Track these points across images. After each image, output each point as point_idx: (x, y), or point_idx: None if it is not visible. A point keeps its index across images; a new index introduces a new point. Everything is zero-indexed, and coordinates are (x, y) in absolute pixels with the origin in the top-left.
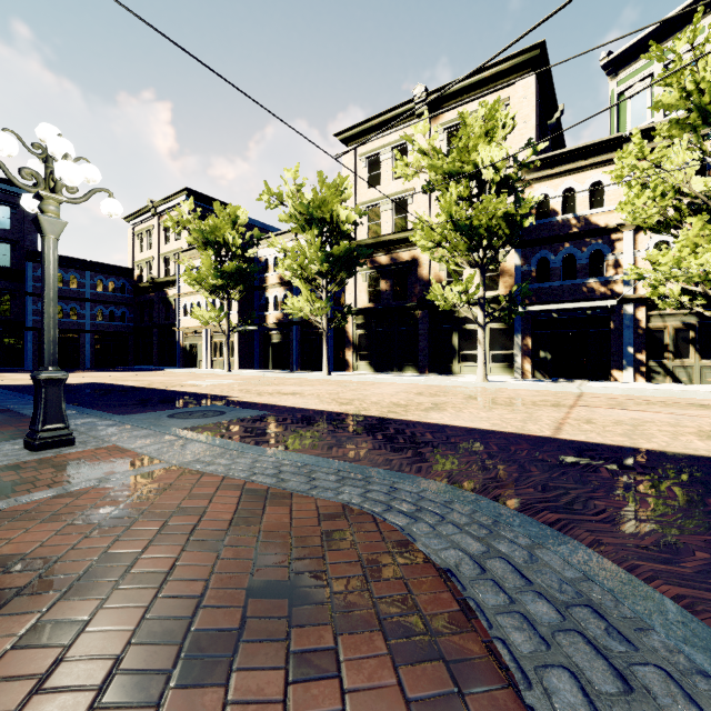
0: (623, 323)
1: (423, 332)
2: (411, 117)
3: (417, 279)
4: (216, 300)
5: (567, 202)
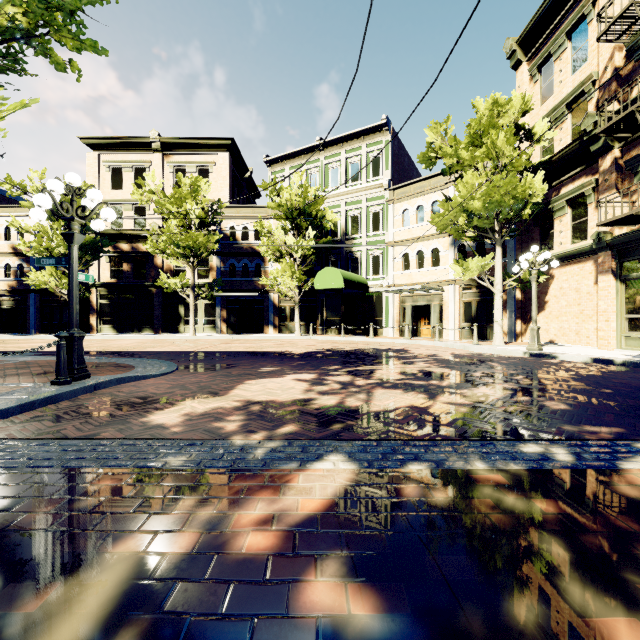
0: (269, 304)
1: (158, 304)
2: (149, 148)
3: (153, 265)
4: None
5: (245, 234)
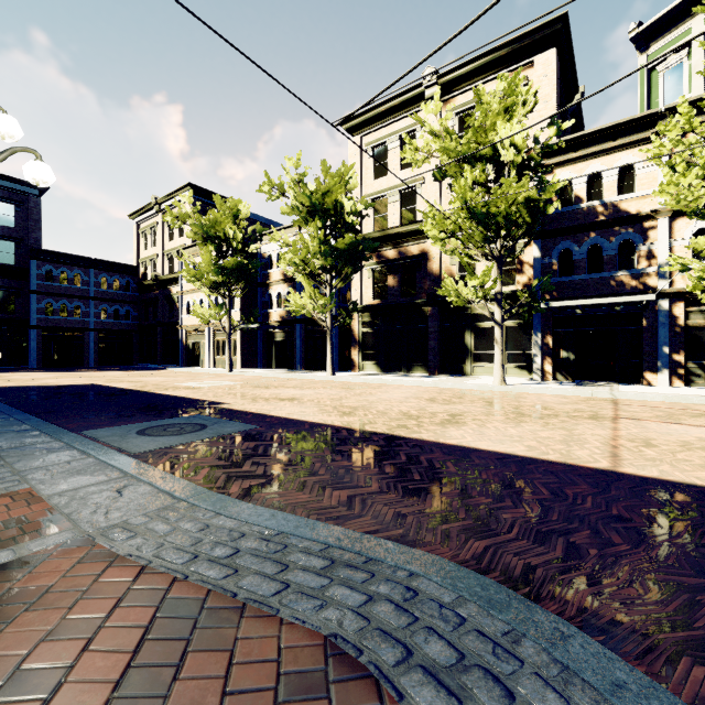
0: (658, 320)
1: (433, 330)
2: (420, 102)
3: (426, 274)
4: (218, 297)
5: (592, 188)
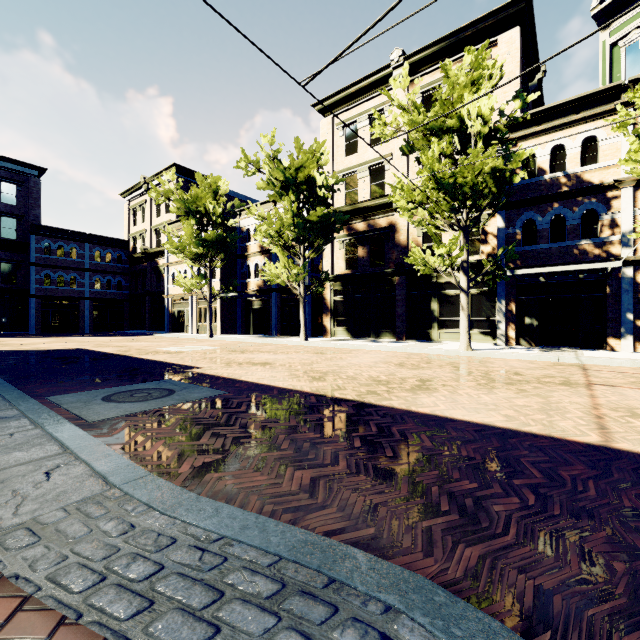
0: (621, 288)
1: (401, 298)
2: (388, 83)
3: (394, 245)
4: (200, 268)
5: (555, 160)
